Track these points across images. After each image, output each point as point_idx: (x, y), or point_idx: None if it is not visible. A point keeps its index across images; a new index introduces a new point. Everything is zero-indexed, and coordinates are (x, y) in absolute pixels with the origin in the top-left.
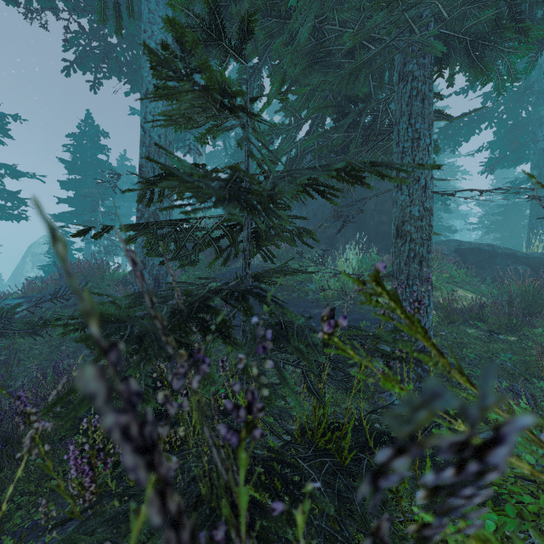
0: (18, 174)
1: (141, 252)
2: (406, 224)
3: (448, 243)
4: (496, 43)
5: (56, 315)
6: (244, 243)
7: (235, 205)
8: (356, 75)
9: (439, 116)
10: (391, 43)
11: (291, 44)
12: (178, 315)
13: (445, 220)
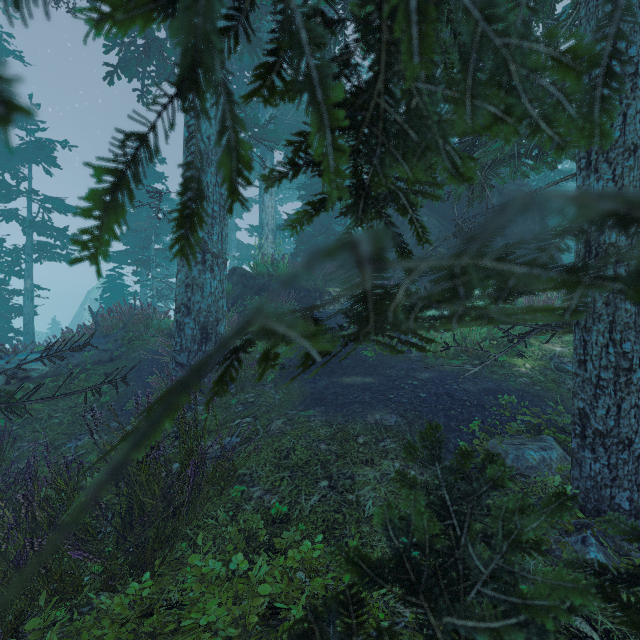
0: (66, 208)
1: (184, 293)
2: (608, 232)
3: None
4: None
5: (84, 374)
6: None
7: None
8: None
9: None
10: None
11: None
12: None
13: None
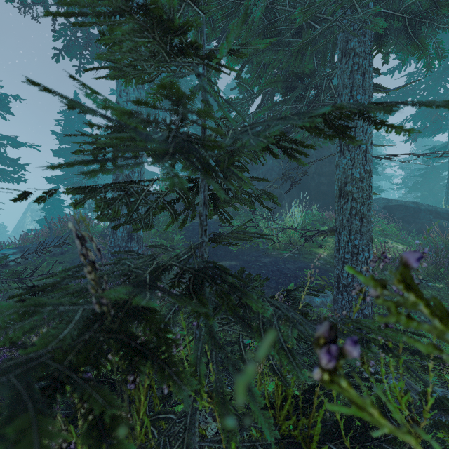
0: (18, 144)
1: None
2: (348, 185)
3: (378, 201)
4: (433, 20)
5: (45, 263)
6: (200, 207)
7: (186, 164)
8: (303, 53)
9: (376, 89)
10: (335, 23)
11: (246, 25)
12: (97, 322)
13: (373, 181)
